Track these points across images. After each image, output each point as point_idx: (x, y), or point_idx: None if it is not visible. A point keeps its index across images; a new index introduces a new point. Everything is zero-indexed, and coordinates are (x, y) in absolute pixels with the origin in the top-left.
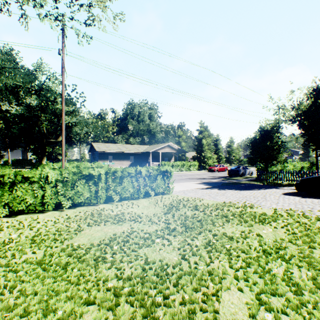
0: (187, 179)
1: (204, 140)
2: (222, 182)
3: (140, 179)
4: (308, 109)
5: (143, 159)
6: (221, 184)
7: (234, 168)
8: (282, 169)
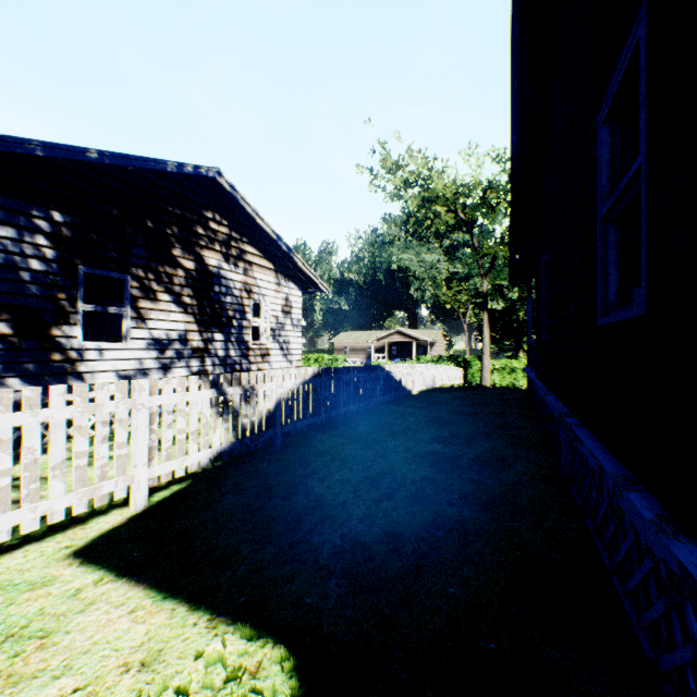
0: None
1: None
2: None
3: None
4: None
5: None
6: None
7: None
8: None
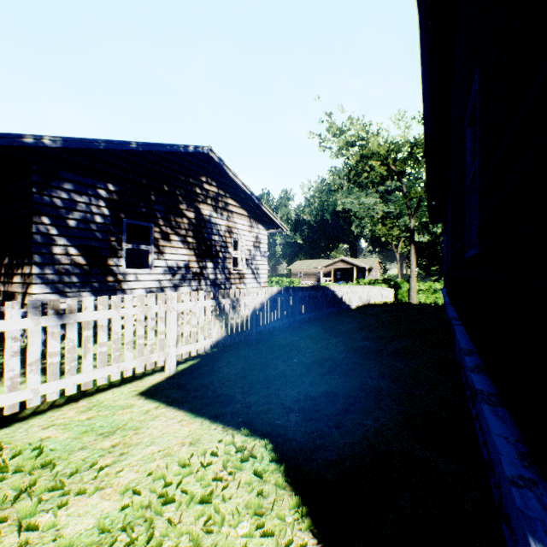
0: None
1: None
2: None
3: None
4: None
5: None
6: None
7: None
8: None
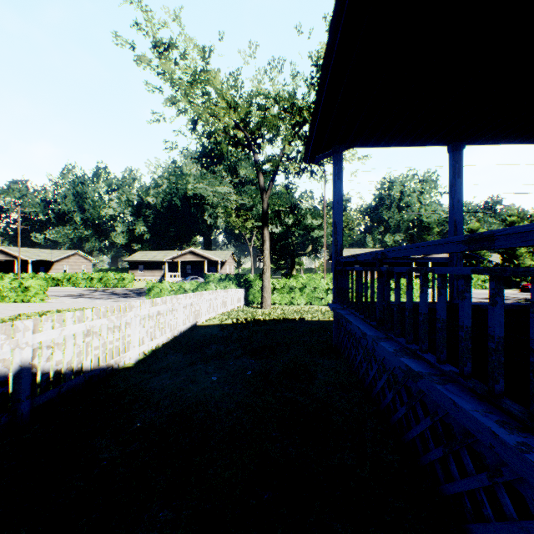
0: None
1: None
2: None
3: None
4: None
5: None
6: None
7: None
8: None
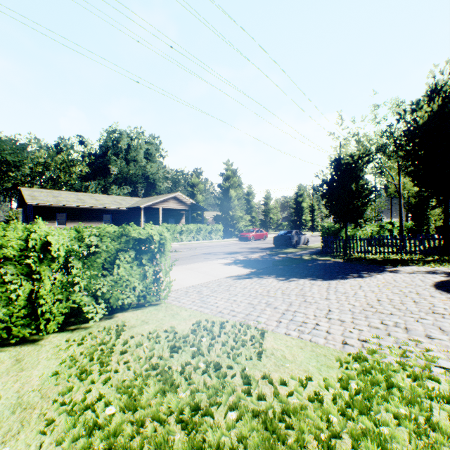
0: (207, 255)
1: (232, 191)
2: (271, 259)
3: (47, 269)
4: (430, 120)
5: (130, 221)
6: (271, 264)
7: (284, 234)
8: (354, 234)
